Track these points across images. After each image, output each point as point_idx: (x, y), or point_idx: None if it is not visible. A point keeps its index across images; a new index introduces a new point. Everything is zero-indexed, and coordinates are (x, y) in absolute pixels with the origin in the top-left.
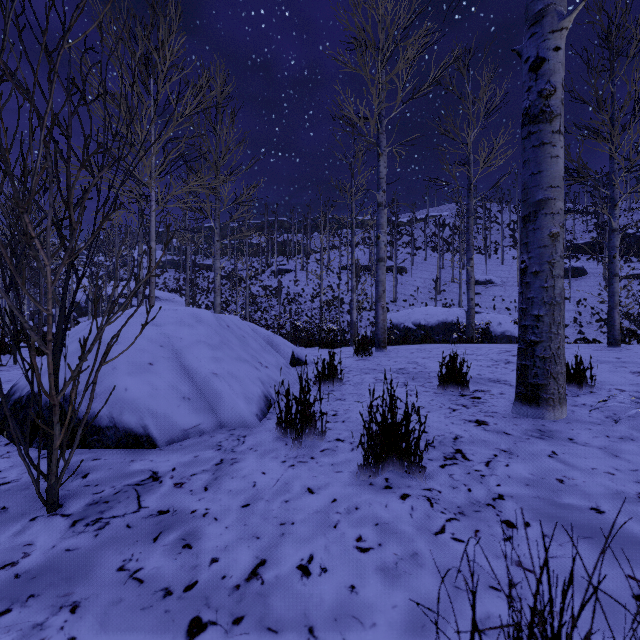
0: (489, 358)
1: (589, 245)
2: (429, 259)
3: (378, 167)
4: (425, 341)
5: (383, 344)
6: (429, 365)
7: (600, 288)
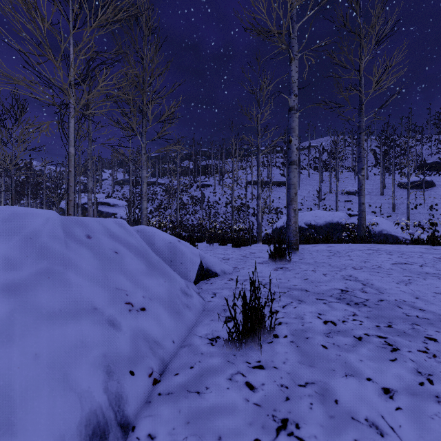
0: None
1: (435, 164)
2: (311, 176)
3: (290, 72)
4: (327, 241)
5: (295, 246)
6: (379, 285)
7: None
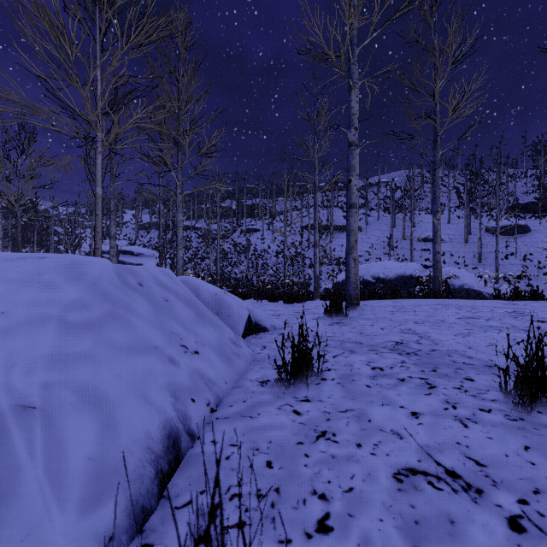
0: (509, 325)
1: (531, 205)
2: (381, 219)
3: (349, 102)
4: (394, 296)
5: (355, 301)
6: (436, 337)
7: (544, 244)
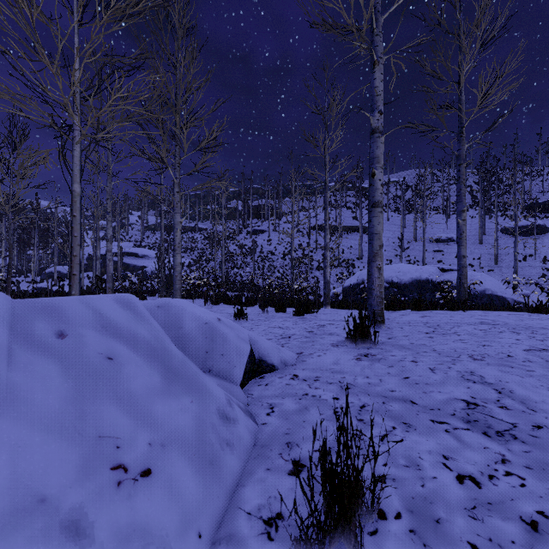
0: None
1: (548, 204)
2: (391, 219)
3: (372, 81)
4: (418, 307)
5: (380, 318)
6: (524, 393)
7: None
